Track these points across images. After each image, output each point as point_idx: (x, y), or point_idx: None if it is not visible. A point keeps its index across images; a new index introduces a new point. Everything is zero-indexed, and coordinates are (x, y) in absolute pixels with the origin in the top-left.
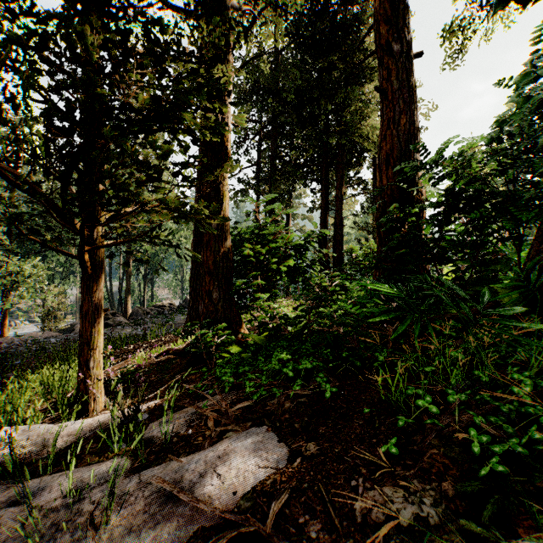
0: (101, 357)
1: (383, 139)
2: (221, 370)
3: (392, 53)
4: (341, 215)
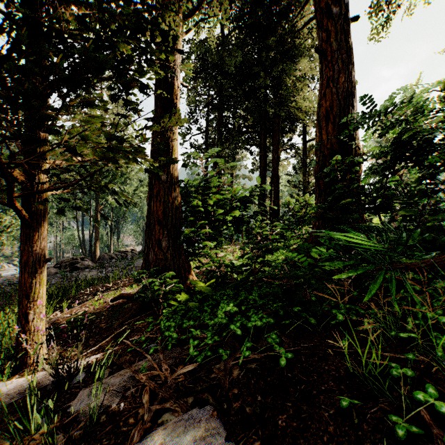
0: (43, 308)
1: (322, 97)
2: (165, 323)
3: (331, 15)
4: (277, 174)
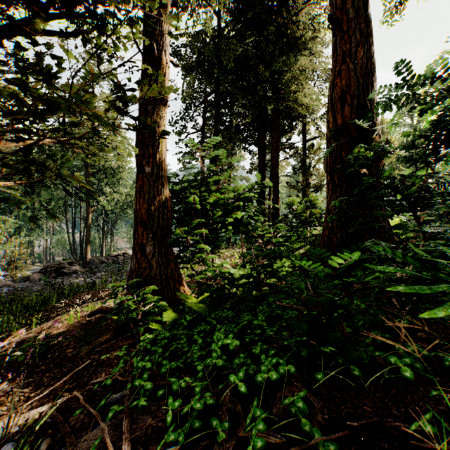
0: None
1: (336, 75)
2: (138, 363)
3: None
4: (277, 173)
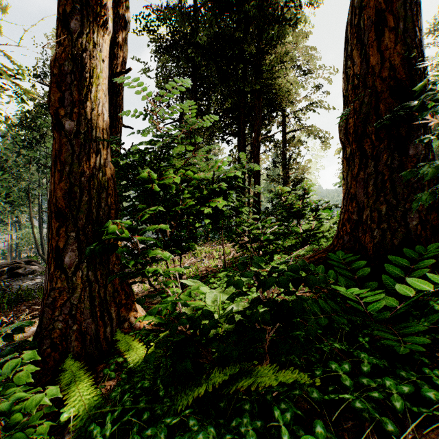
0: None
1: None
2: None
3: None
4: (258, 164)
